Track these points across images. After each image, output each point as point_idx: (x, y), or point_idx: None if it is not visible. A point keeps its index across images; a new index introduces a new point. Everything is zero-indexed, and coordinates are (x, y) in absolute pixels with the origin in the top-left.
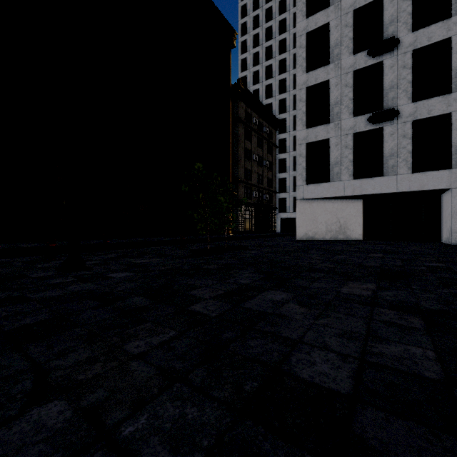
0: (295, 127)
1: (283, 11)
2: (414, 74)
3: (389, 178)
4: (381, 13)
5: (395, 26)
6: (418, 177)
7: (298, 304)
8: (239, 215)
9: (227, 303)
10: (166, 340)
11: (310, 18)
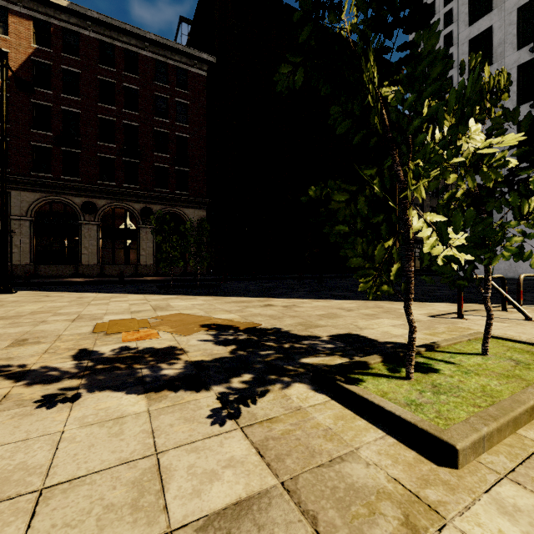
0: None
1: None
2: None
3: None
4: None
5: None
6: None
7: None
8: None
9: None
10: None
11: None
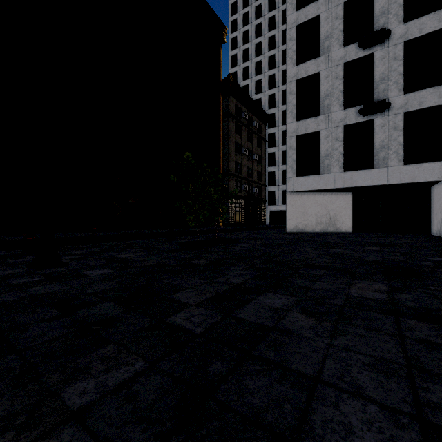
0: (284, 122)
1: (272, 8)
2: (405, 66)
3: (380, 170)
4: (372, 5)
5: (386, 18)
6: (409, 169)
7: (303, 313)
8: (229, 207)
9: (216, 311)
10: (128, 378)
11: (300, 11)
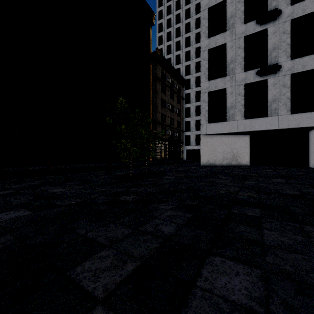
0: (197, 85)
1: (188, 2)
2: (291, 38)
3: (272, 118)
4: None
5: (277, 1)
6: (294, 117)
7: None
8: (157, 147)
9: None
10: None
11: None
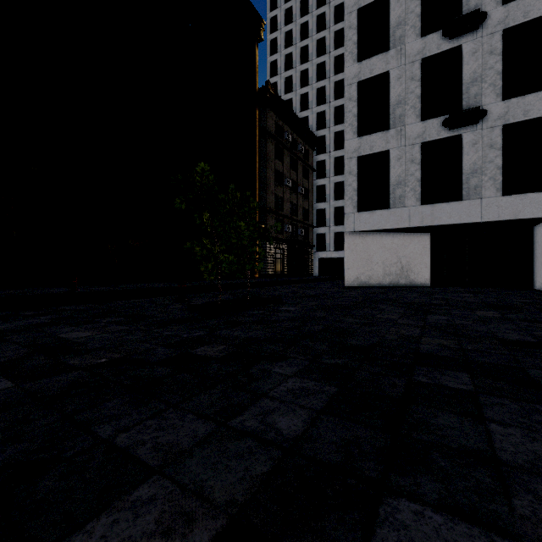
0: (337, 146)
1: (321, 3)
2: (504, 63)
3: (471, 202)
4: None
5: None
6: (510, 201)
7: None
8: (268, 254)
9: None
10: None
11: None
